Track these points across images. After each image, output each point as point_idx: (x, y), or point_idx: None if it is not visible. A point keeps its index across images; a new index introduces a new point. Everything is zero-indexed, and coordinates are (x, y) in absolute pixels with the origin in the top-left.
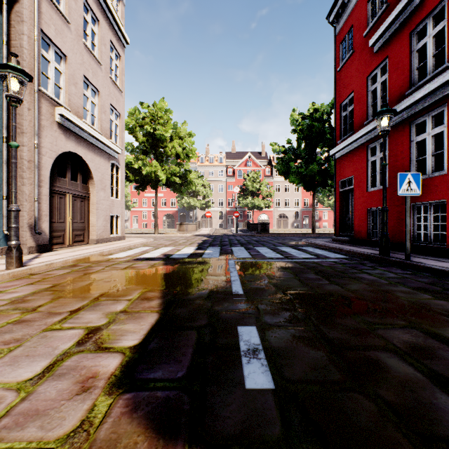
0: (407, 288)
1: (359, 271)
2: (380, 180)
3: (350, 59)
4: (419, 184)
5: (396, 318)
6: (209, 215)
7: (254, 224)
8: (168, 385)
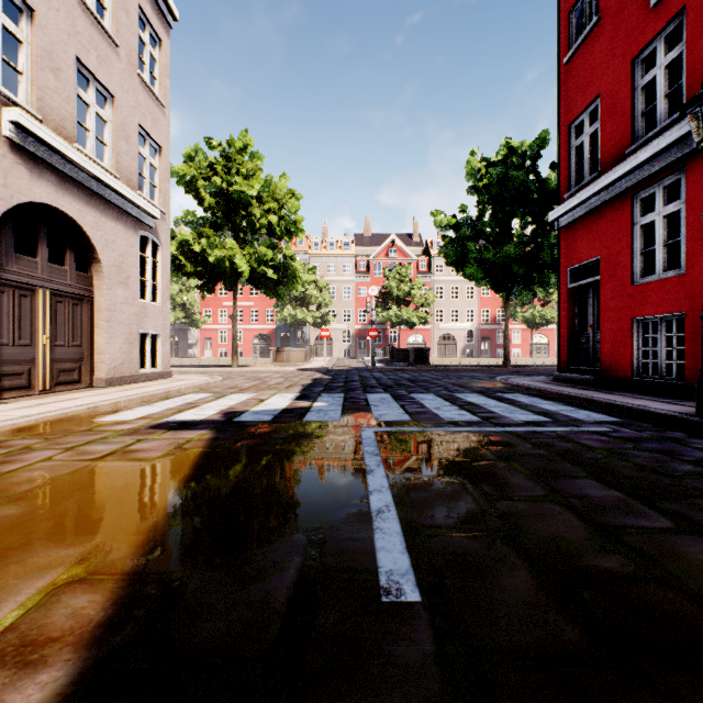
0: None
1: None
2: (664, 261)
3: (592, 36)
4: None
5: None
6: (326, 334)
7: (402, 351)
8: None
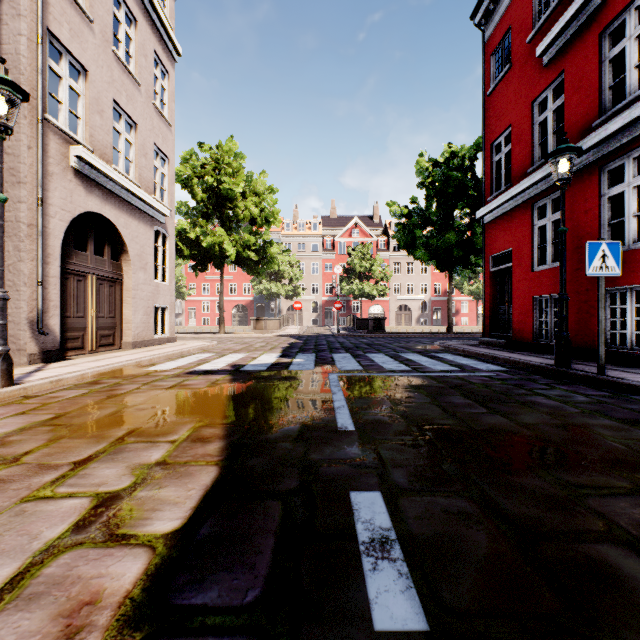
0: (612, 421)
1: (530, 392)
2: (552, 255)
3: (506, 78)
4: (619, 260)
5: (612, 475)
6: (298, 306)
7: (363, 320)
8: (228, 622)
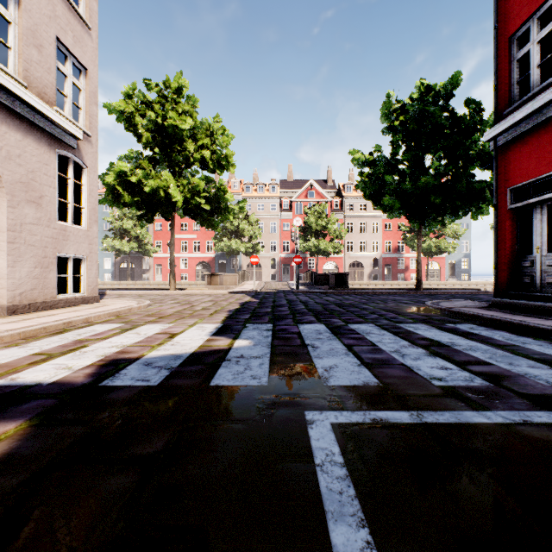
0: None
1: None
2: None
3: None
4: None
5: None
6: (255, 260)
7: (322, 275)
8: None
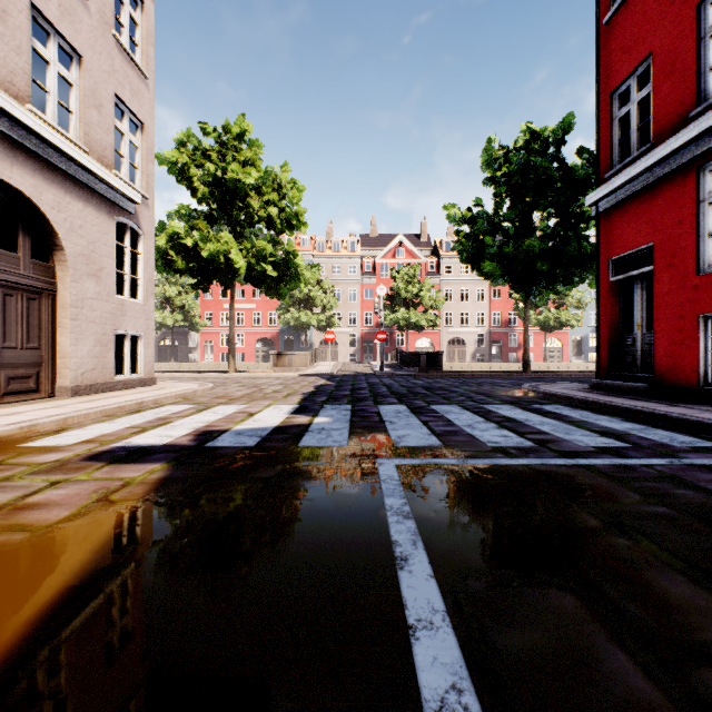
0: None
1: None
2: None
3: None
4: None
5: None
6: (331, 337)
7: (412, 355)
8: None
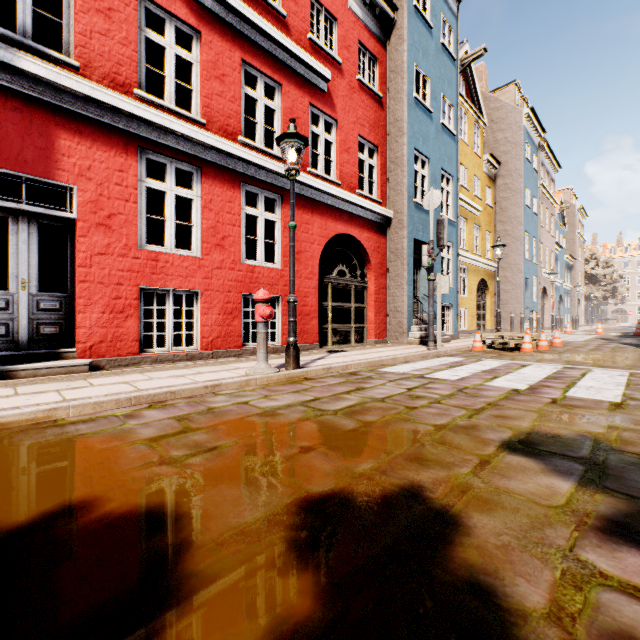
0: None
1: None
2: None
3: None
4: None
5: None
6: (630, 313)
7: None
8: None
